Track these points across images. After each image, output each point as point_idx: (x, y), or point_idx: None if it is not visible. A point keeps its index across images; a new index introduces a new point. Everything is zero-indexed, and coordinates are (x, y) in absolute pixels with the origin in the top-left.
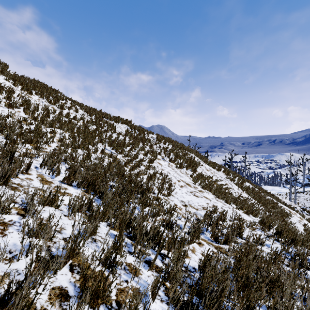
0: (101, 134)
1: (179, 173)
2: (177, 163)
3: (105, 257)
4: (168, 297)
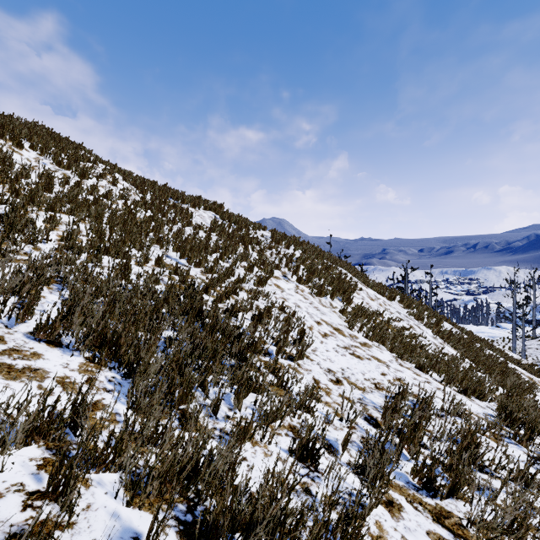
0: (161, 228)
1: (318, 306)
2: (313, 286)
3: None
4: None
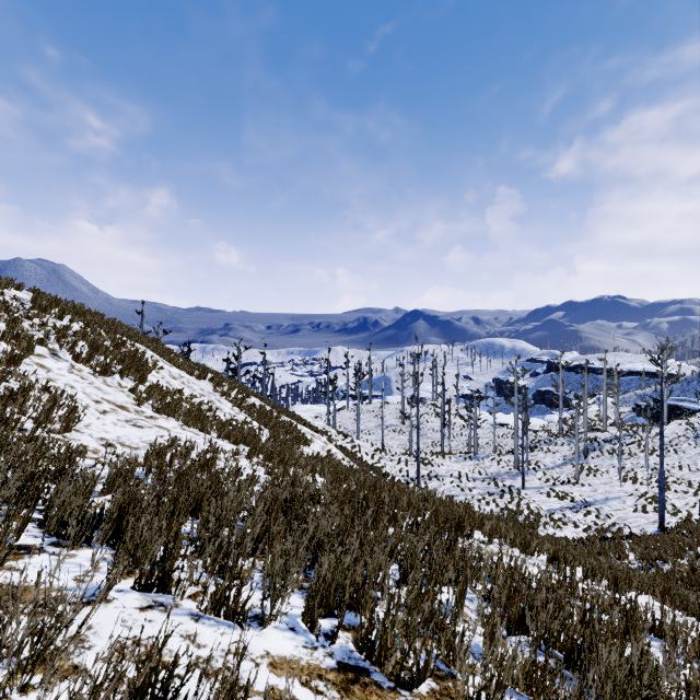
0: None
1: (101, 386)
2: (96, 365)
3: None
4: (50, 534)
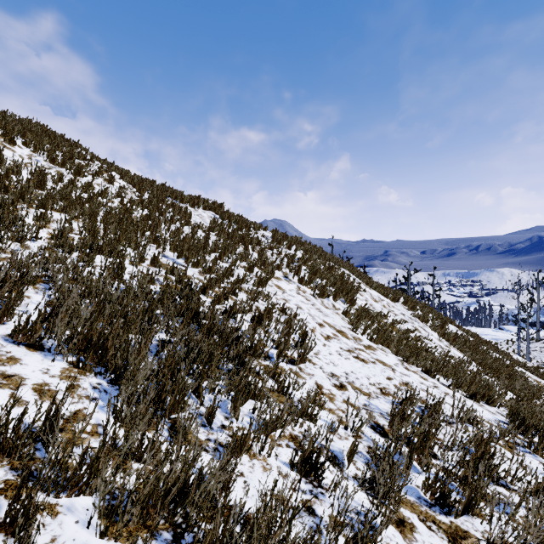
0: (158, 227)
1: (320, 308)
2: (315, 287)
3: None
4: None
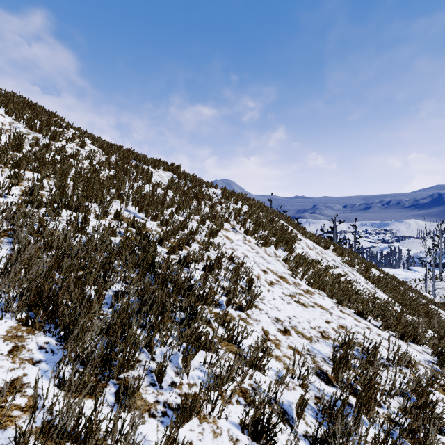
0: (123, 185)
1: (264, 256)
2: (259, 238)
3: None
4: None
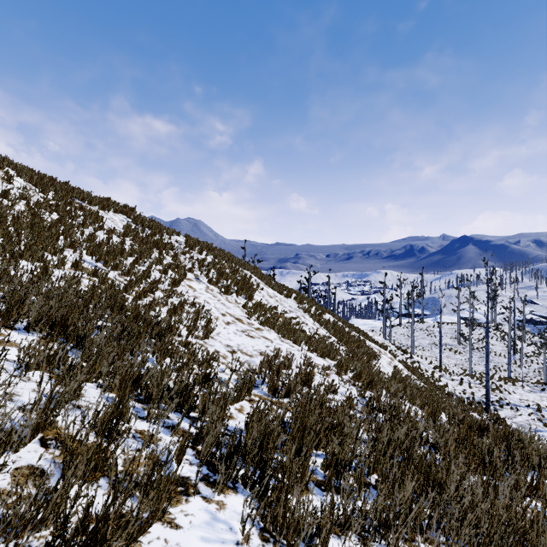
0: (72, 232)
1: (225, 303)
2: (222, 287)
3: (102, 423)
4: (201, 460)
